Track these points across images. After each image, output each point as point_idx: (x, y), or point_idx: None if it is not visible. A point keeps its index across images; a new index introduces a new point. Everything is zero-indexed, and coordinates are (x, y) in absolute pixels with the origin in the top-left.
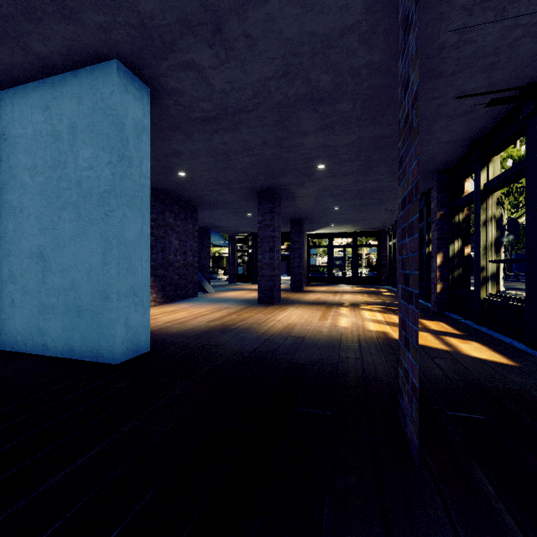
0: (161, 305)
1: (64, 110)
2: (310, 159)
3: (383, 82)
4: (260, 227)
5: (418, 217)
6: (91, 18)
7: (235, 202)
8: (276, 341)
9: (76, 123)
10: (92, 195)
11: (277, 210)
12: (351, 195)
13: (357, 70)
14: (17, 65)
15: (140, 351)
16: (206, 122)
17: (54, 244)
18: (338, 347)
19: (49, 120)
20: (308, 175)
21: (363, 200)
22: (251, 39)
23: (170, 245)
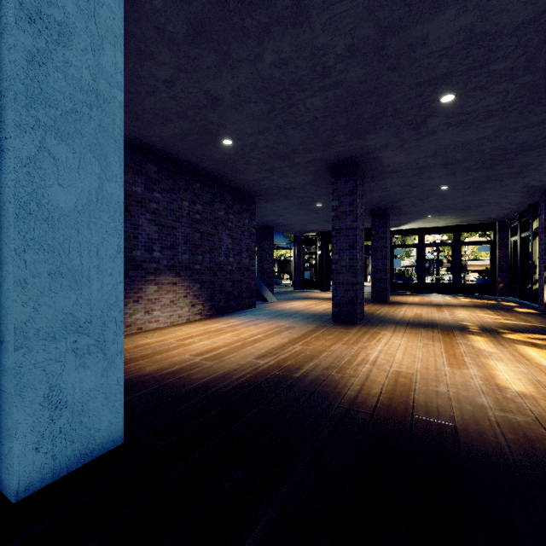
0: (207, 320)
1: None
2: (429, 82)
3: None
4: (335, 216)
5: None
6: None
7: (301, 188)
8: (390, 435)
9: None
10: None
11: (360, 190)
12: (478, 160)
13: None
14: None
15: (95, 450)
16: (247, 6)
17: None
18: None
19: None
20: (416, 125)
21: (494, 169)
22: None
23: (221, 244)
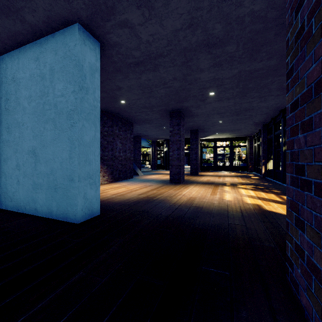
0: (110, 183)
1: (47, 59)
2: (204, 88)
3: (261, 27)
4: (171, 135)
5: (321, 113)
6: None
7: (155, 119)
8: (183, 209)
9: (54, 67)
10: (63, 113)
11: (182, 123)
12: (231, 112)
13: (242, 18)
14: (18, 32)
15: (94, 214)
16: (137, 66)
17: (41, 145)
18: (227, 216)
19: (38, 66)
20: (202, 100)
21: (239, 116)
22: None
23: (116, 146)
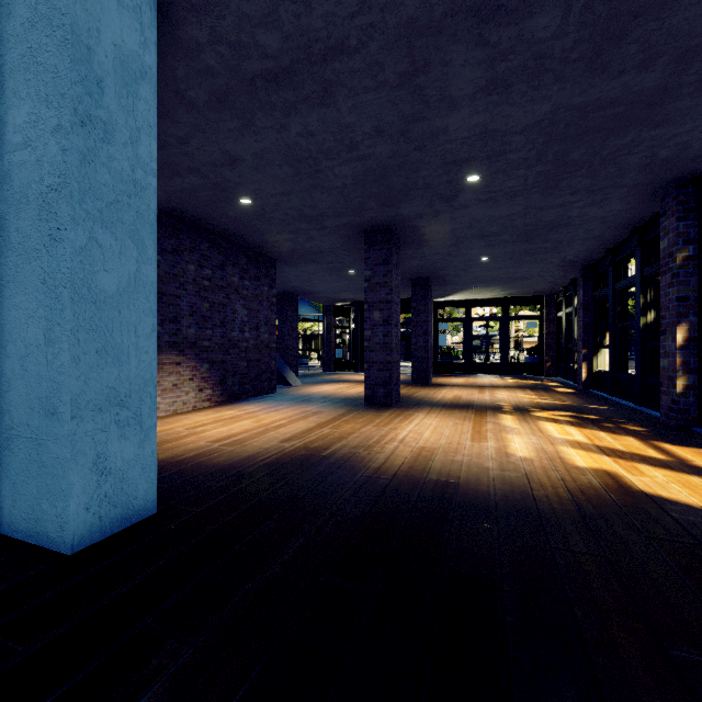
0: (218, 407)
1: None
2: (455, 163)
3: None
4: (368, 287)
5: None
6: None
7: (330, 252)
8: (404, 491)
9: (3, 58)
10: (29, 199)
11: (395, 260)
12: (513, 234)
13: None
14: None
15: (133, 516)
16: (274, 86)
17: None
18: (537, 516)
19: None
20: (448, 199)
21: (530, 243)
22: None
23: (234, 316)
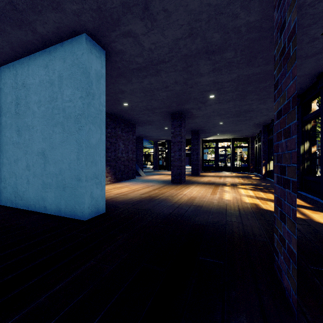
0: (113, 183)
1: (55, 67)
2: (204, 91)
3: (257, 36)
4: (173, 136)
5: (295, 123)
6: (69, 7)
7: (157, 121)
8: (183, 208)
9: (62, 74)
10: (71, 117)
11: (183, 125)
12: (231, 114)
13: (238, 28)
14: (29, 42)
15: (99, 212)
16: (140, 71)
17: (50, 147)
18: (225, 214)
19: (47, 73)
20: (203, 102)
21: (239, 117)
22: (167, 12)
23: (119, 147)
